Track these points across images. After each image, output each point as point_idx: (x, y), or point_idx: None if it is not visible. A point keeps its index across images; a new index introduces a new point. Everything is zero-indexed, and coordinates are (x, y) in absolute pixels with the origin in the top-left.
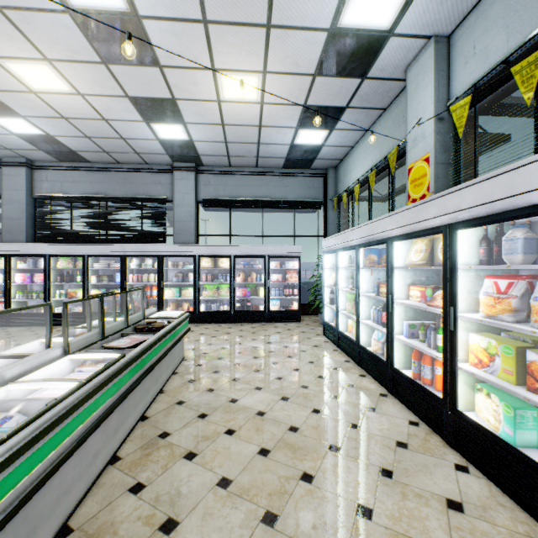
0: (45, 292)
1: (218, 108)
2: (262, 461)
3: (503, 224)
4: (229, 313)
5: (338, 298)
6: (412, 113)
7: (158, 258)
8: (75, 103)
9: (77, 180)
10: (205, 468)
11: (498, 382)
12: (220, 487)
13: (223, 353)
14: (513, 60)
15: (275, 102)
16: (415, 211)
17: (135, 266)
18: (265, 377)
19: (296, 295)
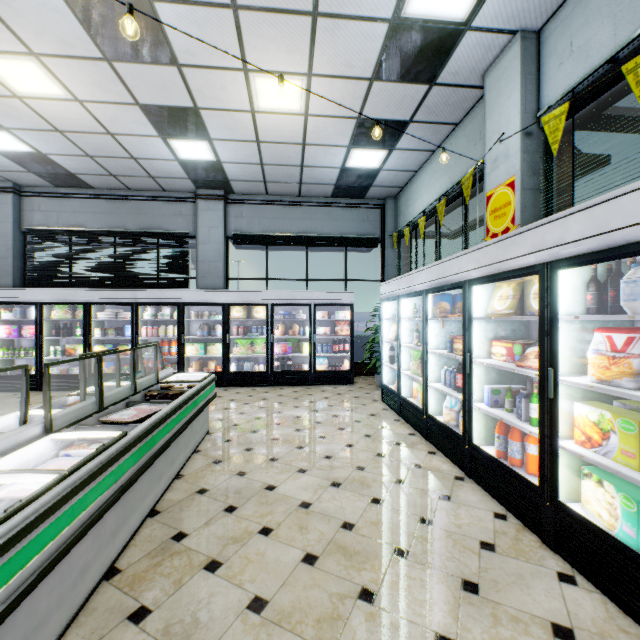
0: (36, 349)
1: (252, 121)
2: (308, 571)
3: (620, 261)
4: (265, 375)
5: (400, 355)
6: (492, 128)
7: (178, 306)
8: (71, 112)
9: (78, 210)
10: (232, 584)
11: (616, 467)
12: (252, 611)
13: (257, 425)
14: (622, 57)
15: (322, 114)
16: (501, 246)
17: (150, 317)
18: (310, 456)
19: (347, 352)
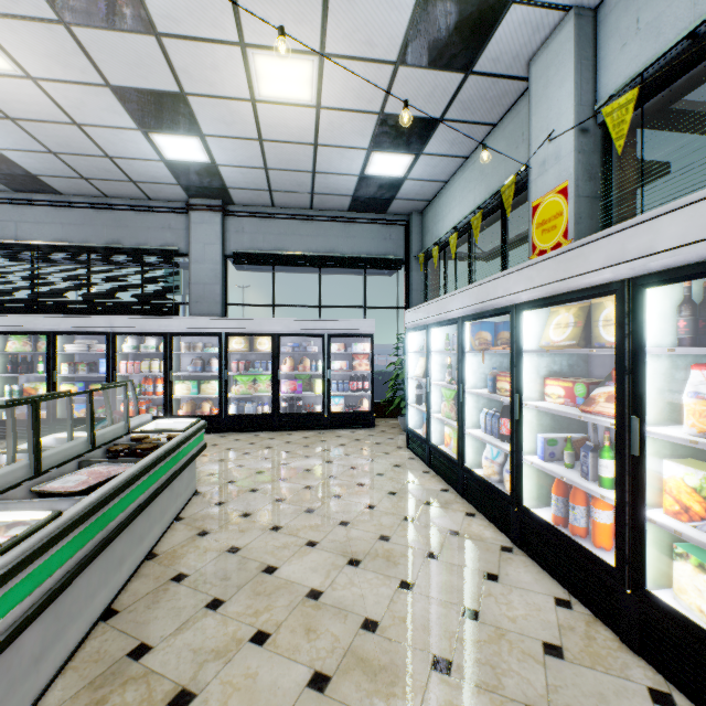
0: None
1: (253, 113)
2: (316, 703)
3: None
4: (270, 417)
5: (429, 395)
6: (539, 125)
7: (165, 337)
8: (24, 94)
9: (42, 220)
10: None
11: None
12: None
13: (258, 481)
14: (704, 31)
15: (337, 107)
16: (563, 260)
17: (130, 349)
18: (322, 523)
19: (367, 390)
